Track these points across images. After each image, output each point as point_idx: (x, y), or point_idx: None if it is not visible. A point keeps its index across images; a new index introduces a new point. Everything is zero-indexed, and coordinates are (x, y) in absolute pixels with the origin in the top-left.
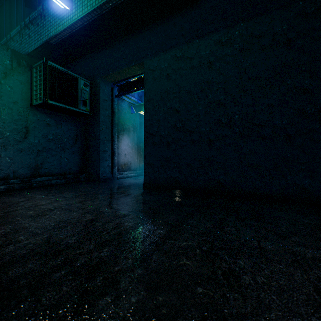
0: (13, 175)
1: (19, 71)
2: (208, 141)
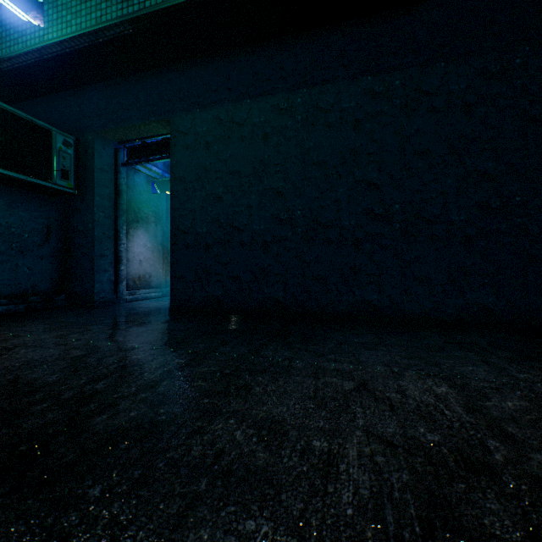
0: None
1: None
2: (264, 244)
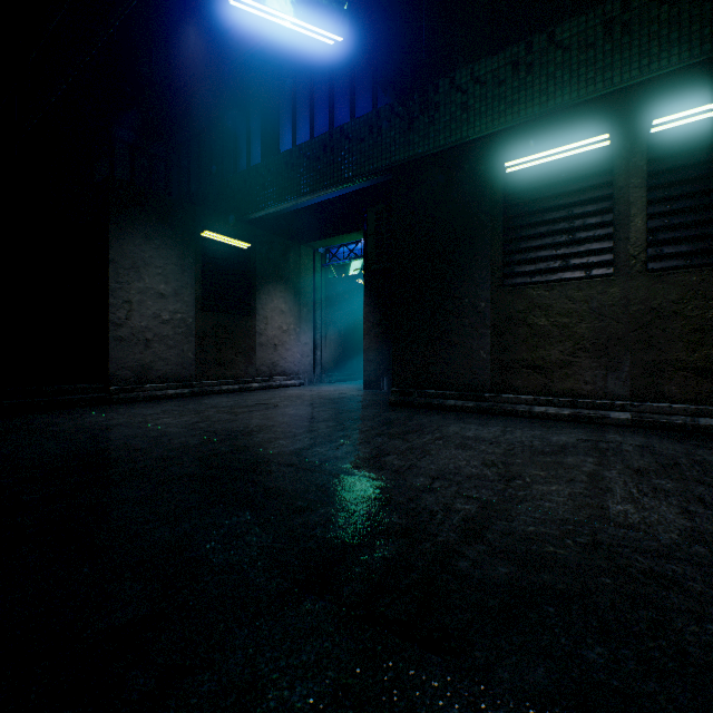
0: None
1: None
2: None
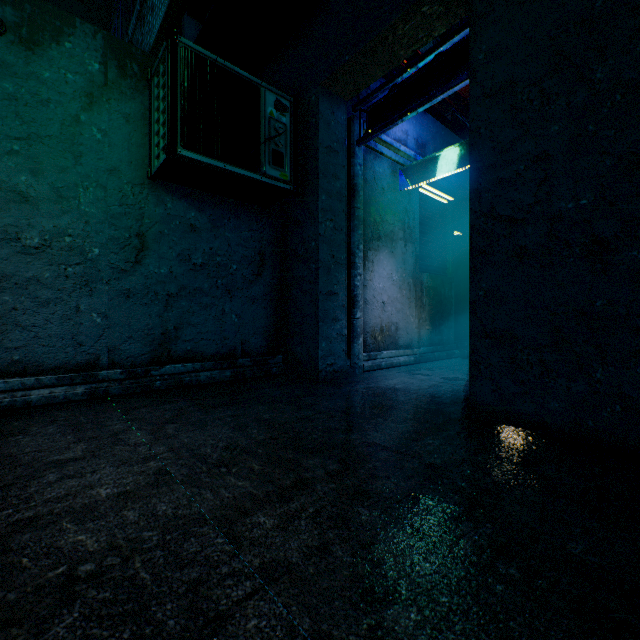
0: (108, 358)
1: (122, 91)
2: None
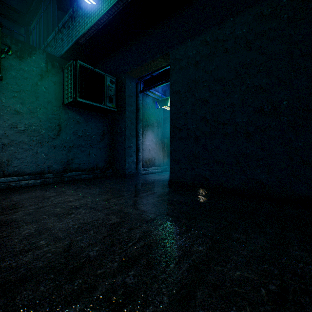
0: (48, 170)
1: (53, 73)
2: (246, 133)
